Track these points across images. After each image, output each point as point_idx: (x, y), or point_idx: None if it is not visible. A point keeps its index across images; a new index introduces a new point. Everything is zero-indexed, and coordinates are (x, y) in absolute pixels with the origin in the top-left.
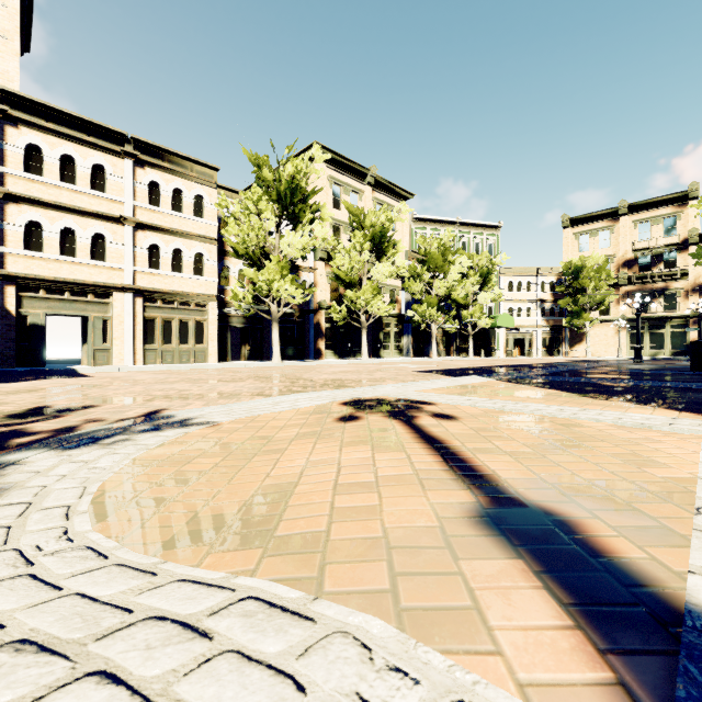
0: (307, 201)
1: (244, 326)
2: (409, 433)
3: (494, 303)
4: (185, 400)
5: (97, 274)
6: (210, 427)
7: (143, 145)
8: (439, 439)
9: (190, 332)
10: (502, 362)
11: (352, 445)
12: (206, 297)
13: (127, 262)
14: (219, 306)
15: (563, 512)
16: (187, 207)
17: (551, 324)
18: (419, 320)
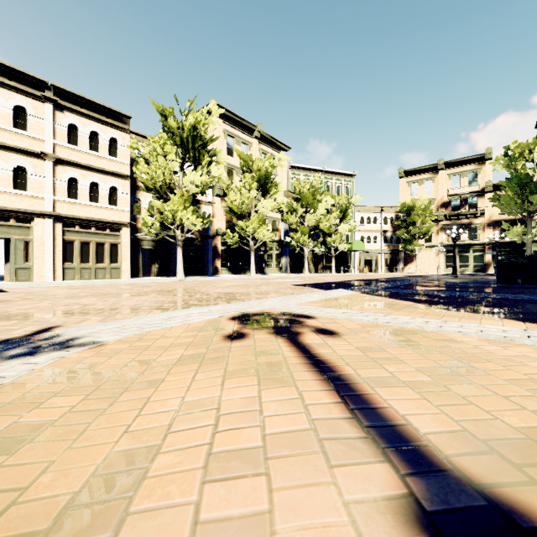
0: (206, 147)
1: (153, 248)
2: (297, 356)
3: (350, 232)
4: (84, 316)
5: (18, 202)
6: (93, 348)
7: (62, 92)
8: (328, 362)
9: (105, 253)
10: (357, 277)
11: (237, 374)
12: (120, 224)
13: (47, 192)
14: (132, 231)
15: (528, 504)
16: (102, 148)
17: (391, 248)
18: (295, 245)
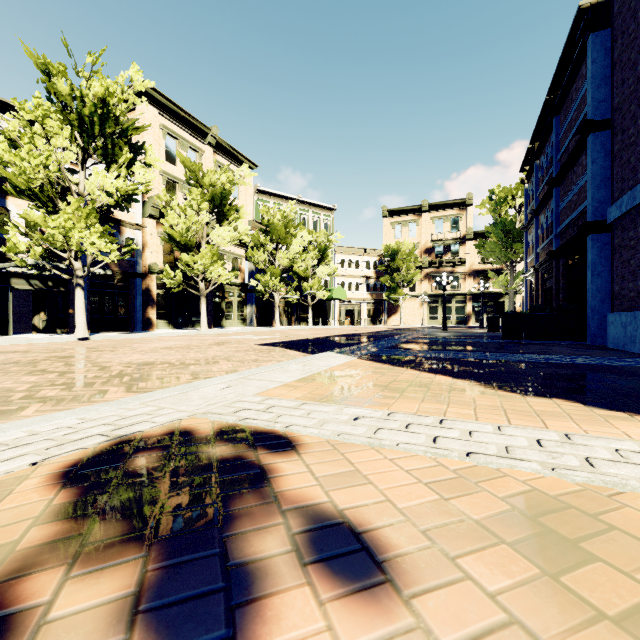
0: (125, 137)
1: (35, 288)
2: None
3: (329, 277)
4: None
5: None
6: None
7: None
8: None
9: None
10: (340, 331)
11: None
12: None
13: None
14: None
15: None
16: None
17: (374, 297)
18: (263, 290)
